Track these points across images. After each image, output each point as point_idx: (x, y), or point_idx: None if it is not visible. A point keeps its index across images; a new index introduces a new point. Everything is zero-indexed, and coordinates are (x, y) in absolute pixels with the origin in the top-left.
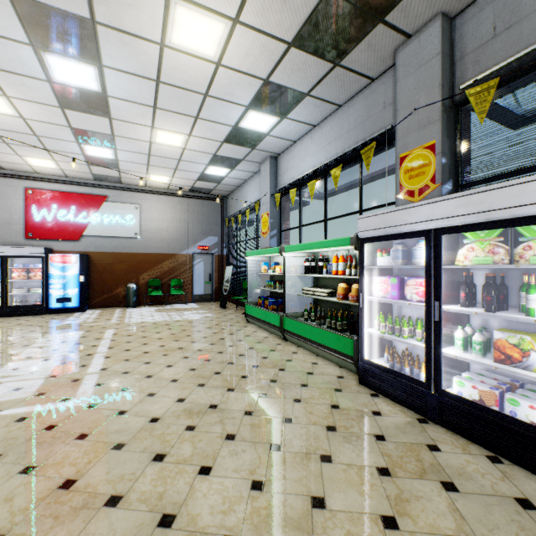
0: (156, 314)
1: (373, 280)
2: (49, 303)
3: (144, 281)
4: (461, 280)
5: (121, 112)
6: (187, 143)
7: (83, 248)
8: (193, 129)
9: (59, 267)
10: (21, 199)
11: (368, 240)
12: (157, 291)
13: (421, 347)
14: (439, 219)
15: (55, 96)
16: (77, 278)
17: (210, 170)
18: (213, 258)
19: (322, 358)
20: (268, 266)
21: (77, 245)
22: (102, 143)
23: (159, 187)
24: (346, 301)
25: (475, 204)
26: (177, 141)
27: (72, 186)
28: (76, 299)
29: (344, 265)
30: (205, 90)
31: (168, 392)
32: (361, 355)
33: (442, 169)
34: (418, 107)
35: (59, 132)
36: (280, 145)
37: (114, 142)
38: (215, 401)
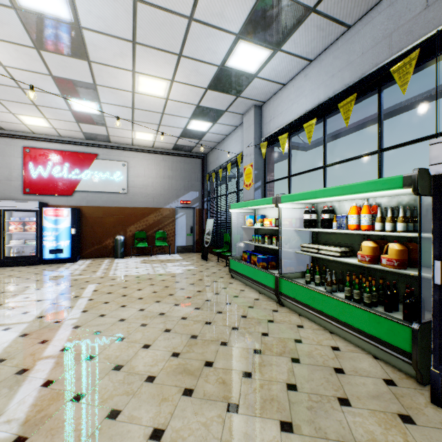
0: (140, 266)
1: None
2: (43, 254)
3: (131, 233)
4: None
5: (99, 52)
6: (169, 92)
7: (75, 202)
8: (176, 72)
9: (51, 220)
10: (19, 157)
11: None
12: (143, 242)
13: None
14: None
15: (26, 32)
16: (69, 230)
17: (192, 125)
18: (194, 212)
19: (340, 337)
20: (253, 219)
21: (70, 200)
22: (86, 95)
23: (145, 145)
24: (377, 266)
25: None
26: (160, 89)
27: (65, 145)
28: (68, 250)
29: (370, 217)
30: (190, 10)
31: (139, 408)
32: (436, 359)
33: None
34: None
35: (41, 83)
36: (267, 90)
37: (97, 94)
38: (212, 441)
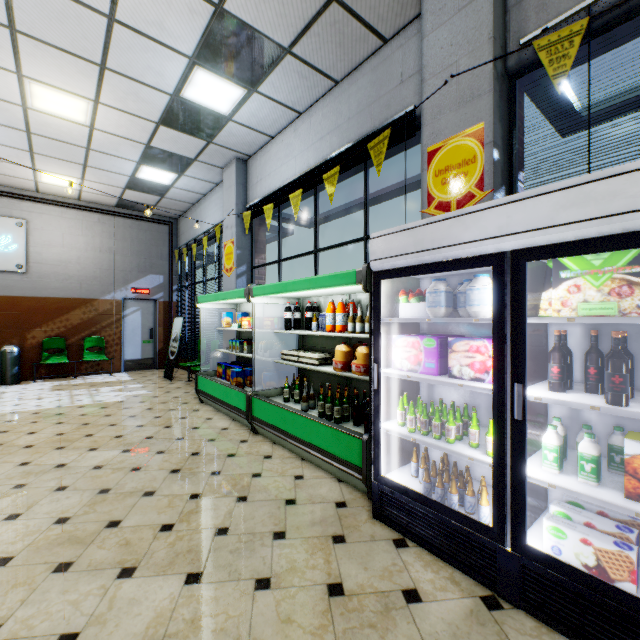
0: (48, 395)
1: (393, 342)
2: None
3: (35, 342)
4: (539, 342)
5: None
6: (95, 118)
7: None
8: (101, 90)
9: None
10: None
11: (387, 275)
12: (60, 356)
13: (485, 462)
14: (522, 231)
15: None
16: None
17: (145, 172)
18: (156, 306)
19: (311, 463)
20: (232, 318)
21: None
22: None
23: (63, 194)
24: (348, 374)
25: (599, 201)
26: (76, 110)
27: None
28: None
29: (345, 316)
30: (108, 5)
31: None
32: (376, 469)
33: (494, 168)
34: (456, 73)
35: None
36: (250, 140)
37: None
38: (77, 620)
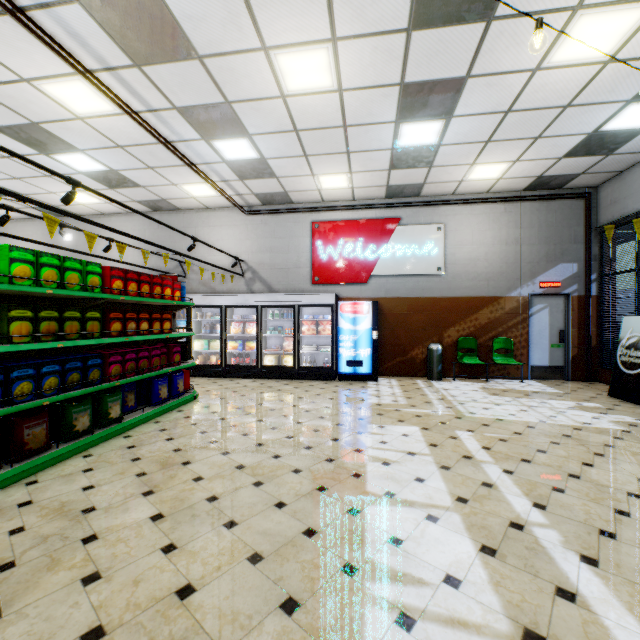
0: (496, 400)
1: None
2: (338, 366)
3: (449, 340)
4: None
5: None
6: (630, 37)
7: (370, 293)
8: None
9: (348, 319)
10: (307, 237)
11: None
12: (471, 356)
13: None
14: None
15: None
16: (369, 334)
17: (620, 117)
18: (566, 302)
19: None
20: None
21: (364, 290)
22: (434, 109)
23: (474, 191)
24: None
25: None
26: (610, 37)
27: (358, 211)
28: (368, 363)
29: None
30: None
31: None
32: None
33: None
34: None
35: (377, 107)
36: None
37: (456, 99)
38: None
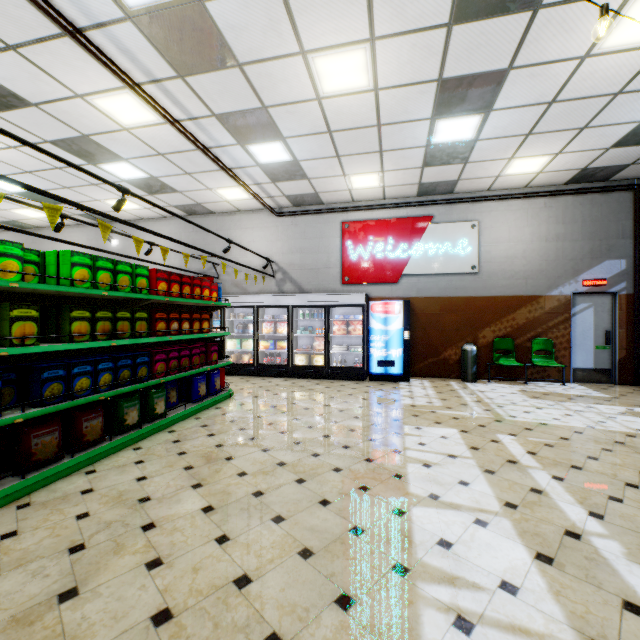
0: (538, 403)
1: None
2: (369, 366)
3: (484, 341)
4: None
5: None
6: None
7: (401, 292)
8: None
9: (379, 319)
10: (337, 237)
11: None
12: (507, 357)
13: None
14: None
15: None
16: (400, 334)
17: None
18: (613, 301)
19: None
20: None
21: (394, 289)
22: (472, 104)
23: (511, 186)
24: None
25: None
26: None
27: (389, 210)
28: (399, 363)
29: None
30: None
31: None
32: None
33: None
34: None
35: (413, 104)
36: None
37: (496, 92)
38: None
